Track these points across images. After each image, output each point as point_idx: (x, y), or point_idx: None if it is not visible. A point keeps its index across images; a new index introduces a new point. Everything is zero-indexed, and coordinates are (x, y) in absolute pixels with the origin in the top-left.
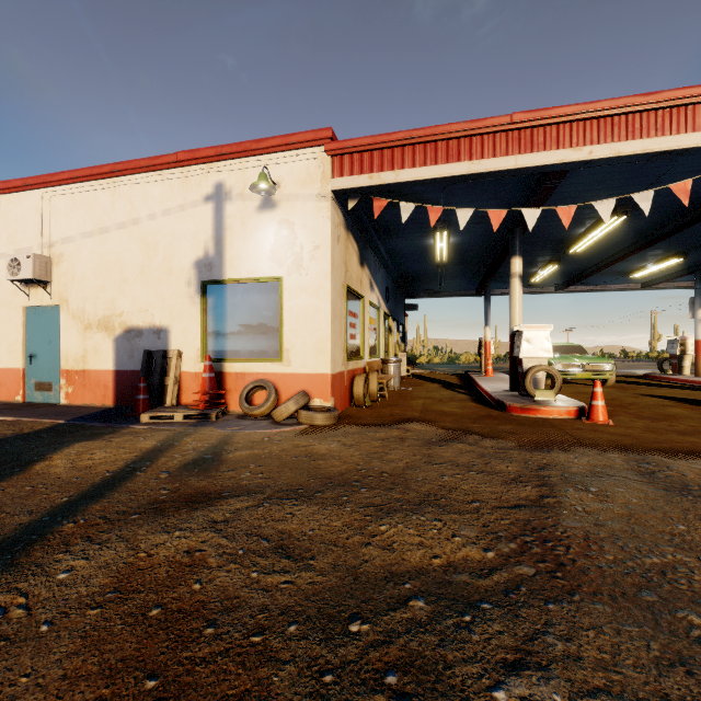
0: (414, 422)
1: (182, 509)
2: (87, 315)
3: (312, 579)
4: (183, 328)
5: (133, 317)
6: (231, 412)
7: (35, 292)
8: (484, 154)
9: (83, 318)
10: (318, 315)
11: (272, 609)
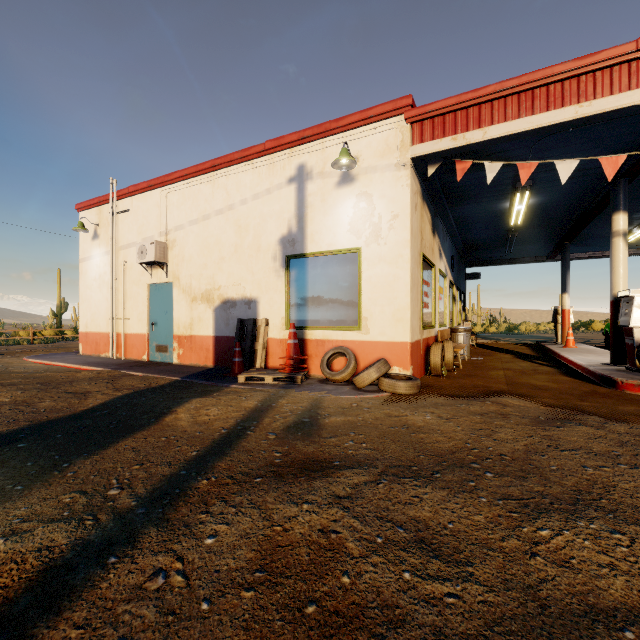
0: (505, 395)
1: (300, 477)
2: (193, 290)
3: (483, 597)
4: (269, 298)
5: (228, 290)
6: (312, 376)
7: (156, 272)
8: (597, 94)
9: (190, 292)
10: (396, 284)
11: (449, 635)
